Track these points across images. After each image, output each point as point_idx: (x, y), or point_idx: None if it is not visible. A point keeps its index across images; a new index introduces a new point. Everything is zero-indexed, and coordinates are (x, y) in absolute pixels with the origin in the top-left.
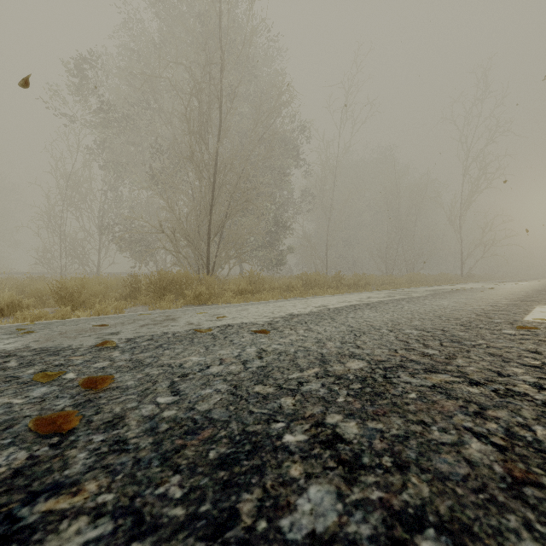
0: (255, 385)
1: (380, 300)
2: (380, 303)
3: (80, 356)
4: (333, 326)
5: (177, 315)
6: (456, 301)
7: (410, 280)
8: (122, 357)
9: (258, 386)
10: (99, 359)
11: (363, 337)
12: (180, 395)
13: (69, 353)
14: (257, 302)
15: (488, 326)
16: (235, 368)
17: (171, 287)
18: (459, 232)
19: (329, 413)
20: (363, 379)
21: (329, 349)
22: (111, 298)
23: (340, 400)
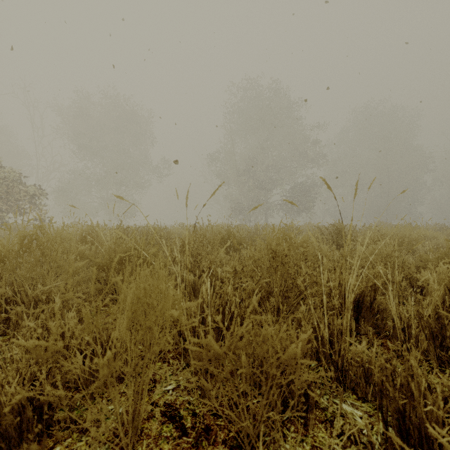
0: None
1: None
2: None
3: None
4: None
5: None
6: None
7: None
8: None
9: None
10: None
11: None
12: None
13: None
14: None
15: None
16: None
17: None
18: None
19: None
20: None
21: None
22: None
23: None
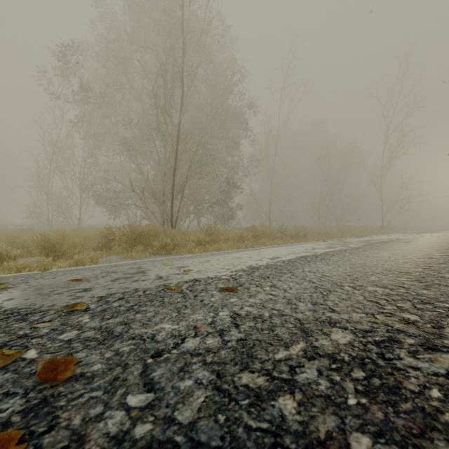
0: (241, 371)
1: (324, 252)
2: (326, 254)
3: (48, 322)
4: (296, 281)
5: (146, 267)
6: (394, 253)
7: (341, 231)
8: (91, 325)
9: (244, 373)
10: (67, 327)
11: (330, 296)
12: (155, 391)
13: (37, 318)
14: (216, 252)
15: (444, 282)
16: (213, 343)
17: (141, 238)
18: (380, 191)
19: (350, 431)
20: (361, 361)
21: (304, 313)
22: (89, 247)
23: (352, 402)
